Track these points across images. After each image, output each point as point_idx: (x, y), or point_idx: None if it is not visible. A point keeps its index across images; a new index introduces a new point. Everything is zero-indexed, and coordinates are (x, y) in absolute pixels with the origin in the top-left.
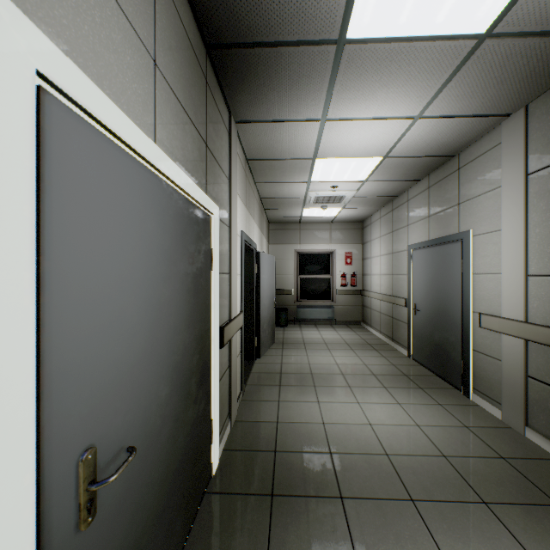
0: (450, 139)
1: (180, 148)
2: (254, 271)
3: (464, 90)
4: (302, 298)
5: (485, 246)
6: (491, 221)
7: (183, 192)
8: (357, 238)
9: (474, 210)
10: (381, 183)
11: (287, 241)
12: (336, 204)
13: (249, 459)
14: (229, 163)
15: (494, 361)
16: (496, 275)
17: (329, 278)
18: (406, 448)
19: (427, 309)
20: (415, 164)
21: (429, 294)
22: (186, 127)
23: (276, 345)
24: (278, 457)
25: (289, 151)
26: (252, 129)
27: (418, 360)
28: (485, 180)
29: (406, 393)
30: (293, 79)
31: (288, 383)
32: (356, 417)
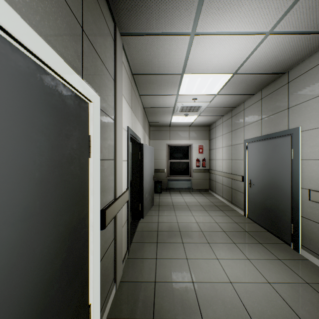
0: (287, 57)
1: None
2: (139, 158)
3: (317, 1)
4: (171, 174)
5: (314, 138)
6: None
7: (30, 55)
8: (206, 136)
9: (303, 112)
10: (227, 96)
11: (161, 138)
12: (194, 112)
13: None
14: (114, 66)
15: None
16: None
17: (188, 161)
18: (267, 311)
19: (260, 184)
20: (254, 80)
21: (262, 173)
22: None
23: (154, 207)
24: None
25: (164, 66)
26: (134, 42)
27: (252, 219)
28: (314, 87)
29: (251, 248)
30: None
31: (163, 240)
32: (218, 274)
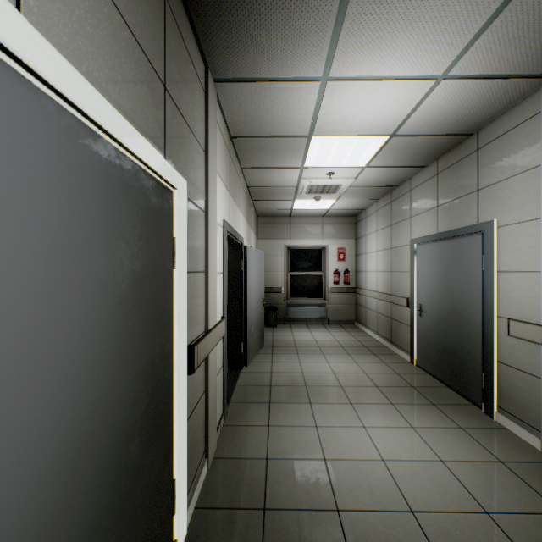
0: (473, 111)
1: (101, 61)
2: (240, 268)
3: (510, 34)
4: (292, 296)
5: (516, 238)
6: (524, 208)
7: (110, 139)
8: (351, 233)
9: (500, 197)
10: (383, 169)
11: (277, 236)
12: (330, 194)
13: (229, 524)
14: (206, 131)
15: (529, 377)
16: (531, 273)
17: (321, 274)
18: (435, 499)
19: (435, 311)
20: (425, 145)
21: (438, 294)
22: (118, 35)
23: (265, 349)
24: (268, 520)
25: (280, 125)
26: (235, 92)
27: (423, 367)
28: (516, 159)
29: (418, 411)
30: (289, 9)
31: (279, 400)
32: (364, 449)
